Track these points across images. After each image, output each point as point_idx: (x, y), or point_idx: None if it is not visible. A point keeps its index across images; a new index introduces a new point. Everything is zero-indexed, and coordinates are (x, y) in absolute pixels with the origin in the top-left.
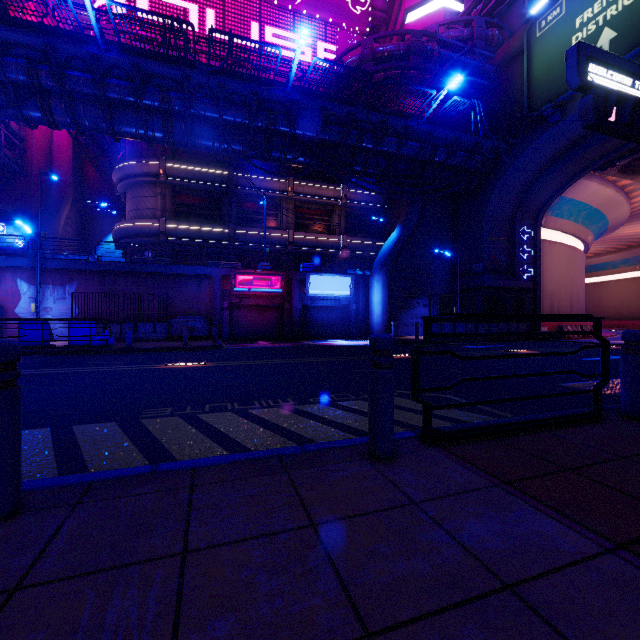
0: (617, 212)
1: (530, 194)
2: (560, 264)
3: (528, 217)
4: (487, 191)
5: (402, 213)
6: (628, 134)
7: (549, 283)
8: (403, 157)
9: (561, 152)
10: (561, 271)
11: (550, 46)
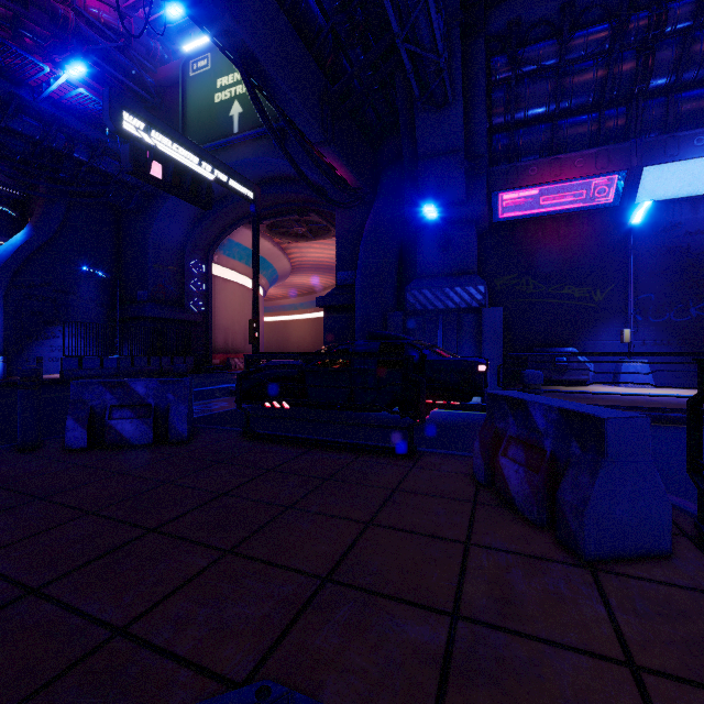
0: (280, 263)
1: (197, 229)
2: (235, 301)
3: (200, 251)
4: (152, 214)
5: (36, 210)
6: (177, 193)
7: (224, 318)
8: (10, 133)
9: (220, 197)
10: (236, 308)
11: (200, 92)
